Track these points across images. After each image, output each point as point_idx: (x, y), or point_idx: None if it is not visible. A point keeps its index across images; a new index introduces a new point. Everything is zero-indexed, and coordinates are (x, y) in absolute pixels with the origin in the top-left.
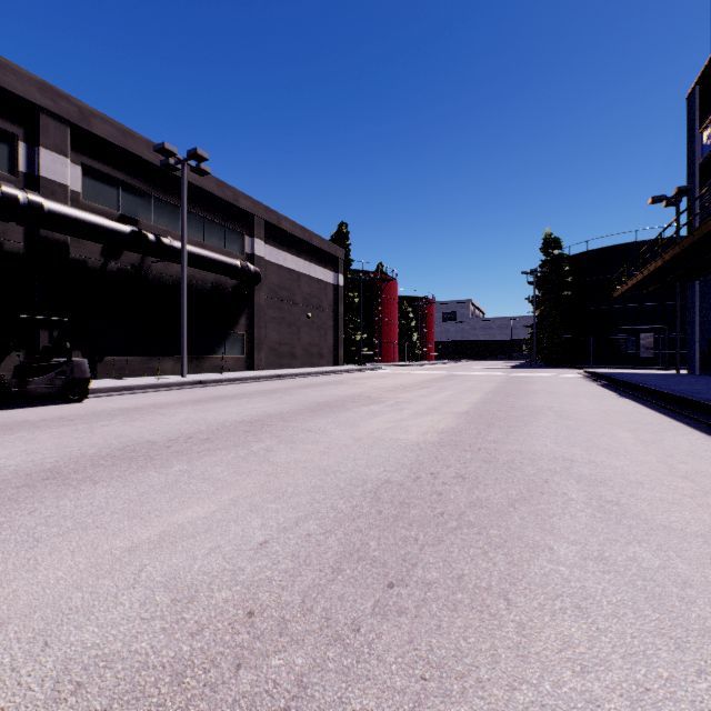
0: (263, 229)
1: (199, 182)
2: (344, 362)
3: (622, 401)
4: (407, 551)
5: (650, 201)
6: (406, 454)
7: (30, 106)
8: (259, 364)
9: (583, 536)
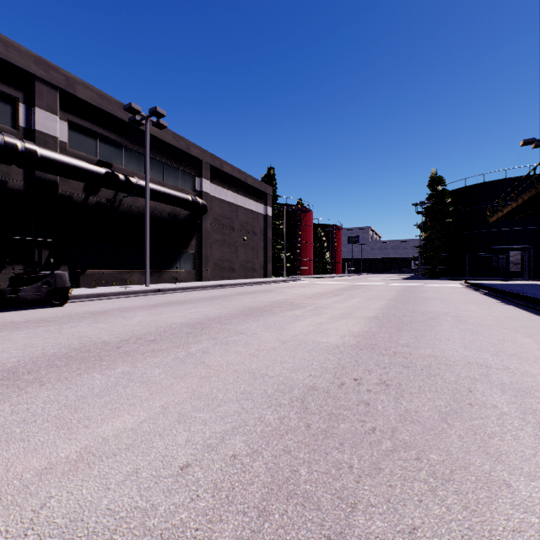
0: (209, 171)
1: (159, 135)
2: (272, 275)
3: (508, 308)
4: (342, 484)
5: (522, 143)
6: (328, 358)
7: (28, 75)
8: (206, 276)
9: (538, 465)
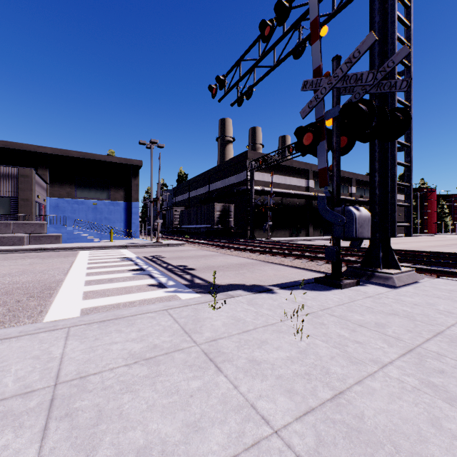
0: None
1: None
2: None
3: None
4: None
5: None
6: None
7: (350, 178)
8: None
9: None
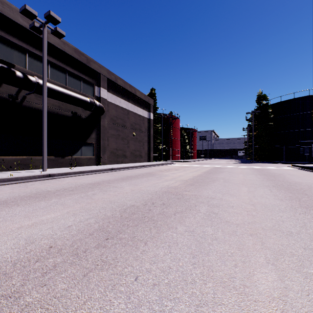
0: (106, 83)
1: (62, 47)
2: (153, 160)
3: None
4: None
5: None
6: None
7: None
8: (103, 161)
9: None
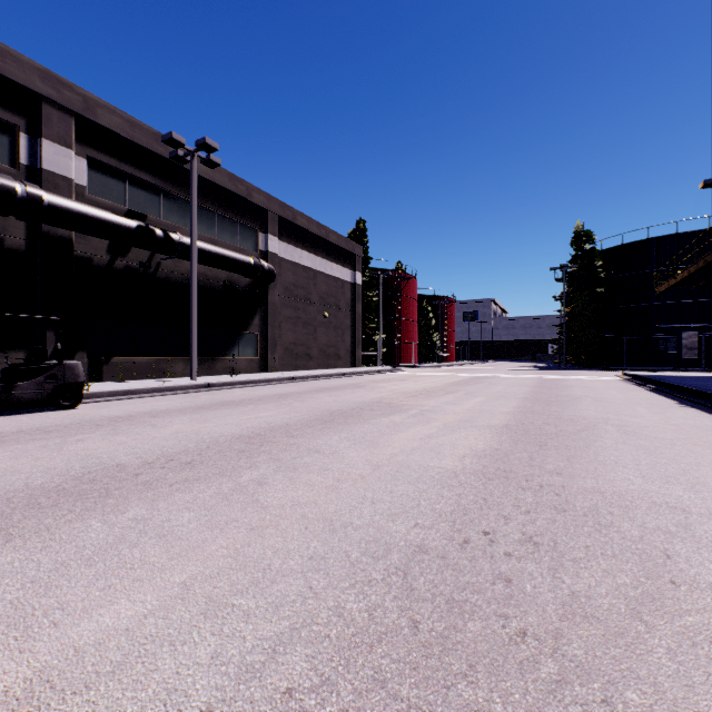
0: (278, 225)
1: (210, 176)
2: (362, 363)
3: (690, 412)
4: None
5: (702, 185)
6: (442, 494)
7: (32, 95)
8: (273, 366)
9: None
